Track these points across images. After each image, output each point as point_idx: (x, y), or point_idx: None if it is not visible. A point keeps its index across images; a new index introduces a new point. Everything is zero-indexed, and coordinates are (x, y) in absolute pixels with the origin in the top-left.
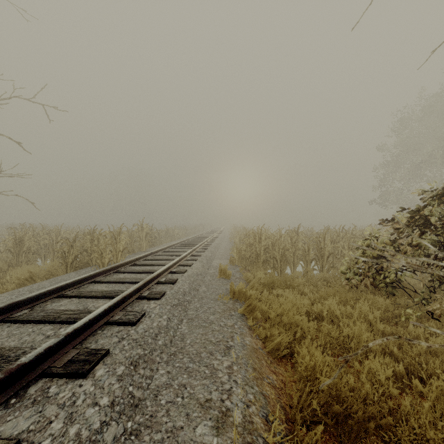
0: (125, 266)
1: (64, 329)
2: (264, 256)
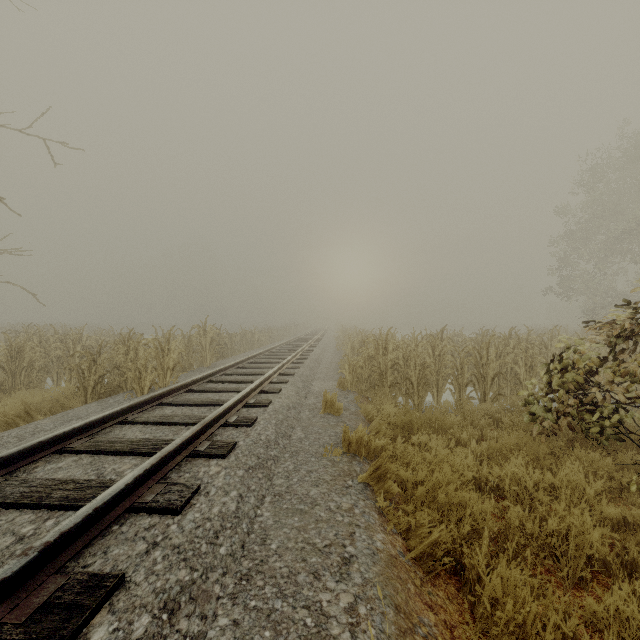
0: (176, 393)
1: (54, 521)
2: (392, 376)
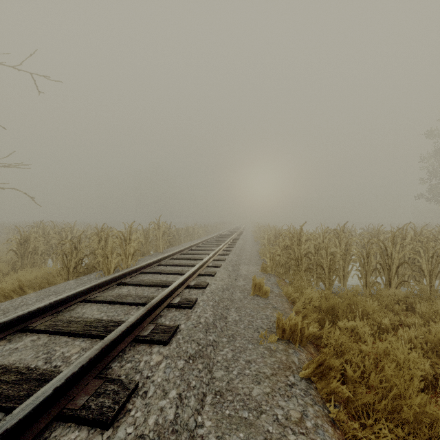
0: (133, 274)
1: None
2: (306, 263)
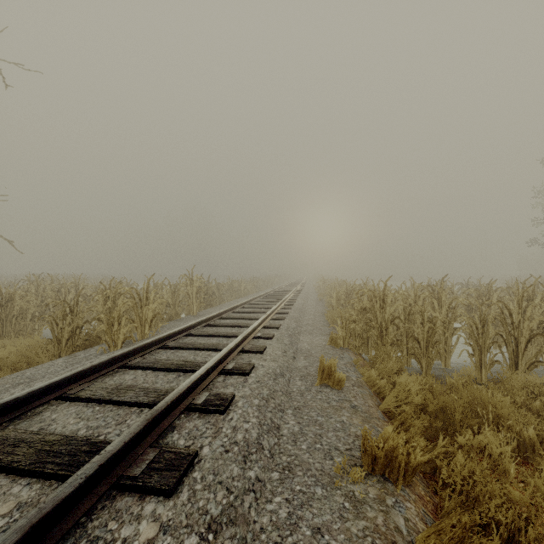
0: (146, 350)
1: None
2: (394, 333)
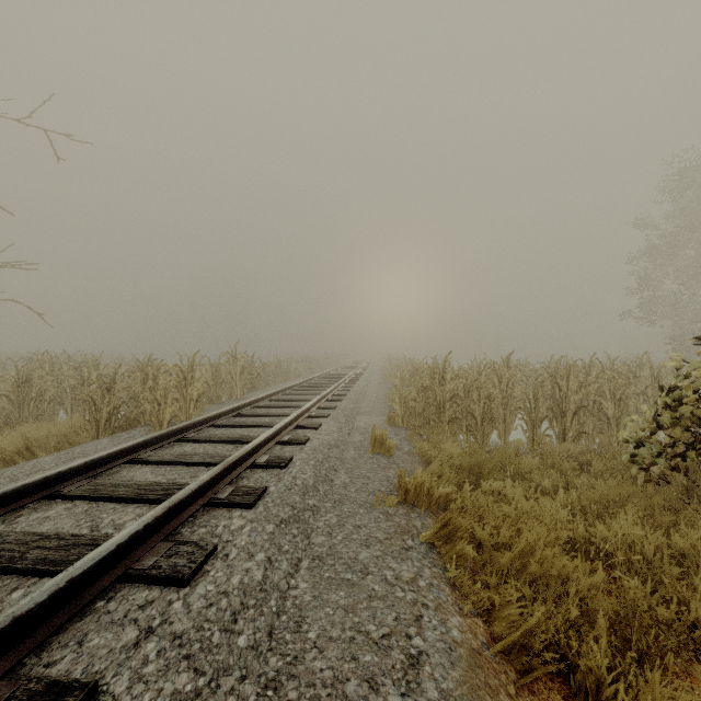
0: (199, 427)
1: (22, 592)
2: (452, 410)
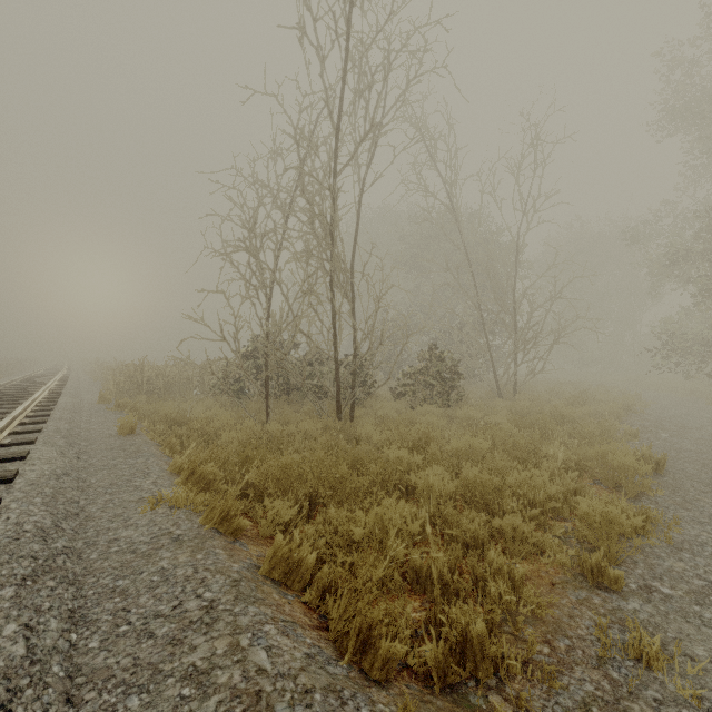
0: None
1: None
2: (147, 386)
